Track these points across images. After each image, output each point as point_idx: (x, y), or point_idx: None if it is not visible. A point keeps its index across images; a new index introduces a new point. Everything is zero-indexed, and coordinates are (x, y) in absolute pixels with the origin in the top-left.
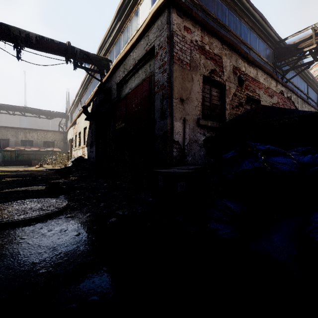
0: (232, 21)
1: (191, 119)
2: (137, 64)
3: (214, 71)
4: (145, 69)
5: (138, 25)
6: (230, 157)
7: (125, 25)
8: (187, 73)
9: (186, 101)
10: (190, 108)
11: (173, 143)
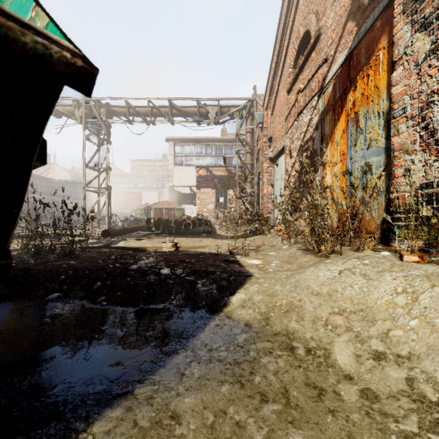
0: None
1: None
2: None
3: None
4: None
5: None
6: None
7: None
8: None
9: None
10: None
11: None
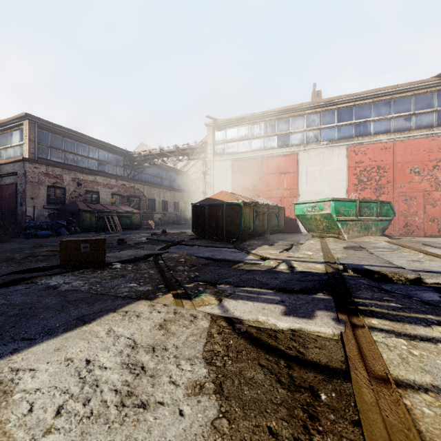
0: (81, 148)
1: (39, 206)
2: (9, 173)
3: (57, 182)
4: (14, 178)
5: (12, 142)
6: (25, 223)
7: (2, 133)
8: (36, 186)
9: (35, 198)
10: (38, 201)
11: (27, 217)
